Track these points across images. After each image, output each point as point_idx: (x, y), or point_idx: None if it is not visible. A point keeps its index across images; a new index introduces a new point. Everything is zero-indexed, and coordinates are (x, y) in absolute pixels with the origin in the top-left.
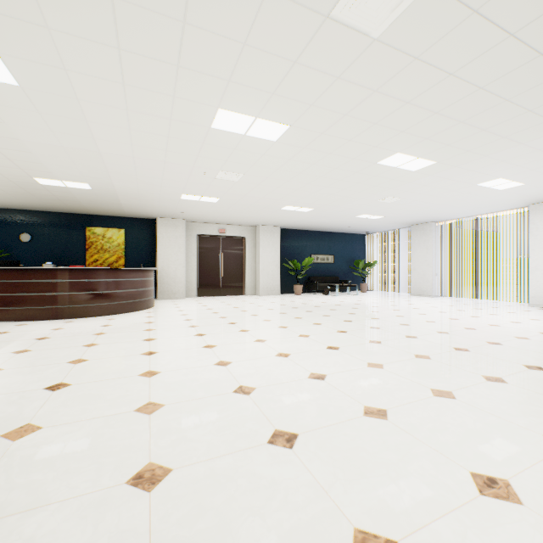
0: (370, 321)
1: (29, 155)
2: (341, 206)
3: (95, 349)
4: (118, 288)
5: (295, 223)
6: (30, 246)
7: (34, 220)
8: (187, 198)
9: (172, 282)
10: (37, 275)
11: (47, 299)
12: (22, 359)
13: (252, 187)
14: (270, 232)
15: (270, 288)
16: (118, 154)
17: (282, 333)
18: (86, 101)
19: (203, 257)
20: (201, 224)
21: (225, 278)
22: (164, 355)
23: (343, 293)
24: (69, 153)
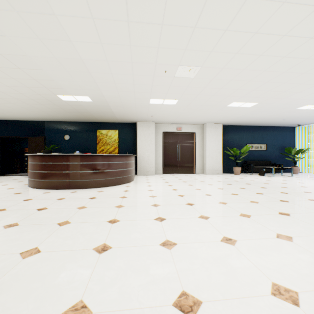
0: None
1: (42, 73)
2: (287, 97)
3: (61, 232)
4: (107, 168)
5: (235, 119)
6: (69, 142)
7: (71, 127)
8: (153, 102)
9: (146, 164)
10: (58, 159)
11: (63, 175)
12: None
13: (206, 84)
14: (214, 127)
15: (214, 169)
16: (95, 60)
17: (251, 228)
18: None
19: (166, 147)
20: (165, 124)
21: (181, 161)
22: (114, 255)
23: (276, 175)
24: (63, 65)
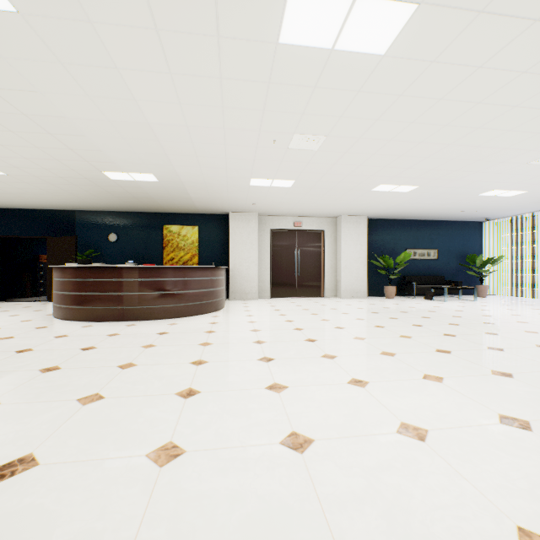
0: (539, 351)
1: (85, 141)
2: (462, 179)
3: (126, 375)
4: (183, 288)
5: (387, 210)
6: (117, 246)
7: (119, 220)
8: (256, 183)
9: (244, 282)
10: (105, 273)
11: (113, 299)
12: (37, 384)
13: (336, 159)
14: (354, 223)
15: (354, 290)
16: (169, 124)
17: (392, 368)
18: (102, 23)
19: (276, 254)
20: (275, 217)
21: (301, 278)
22: (205, 400)
23: (452, 298)
24: (119, 130)
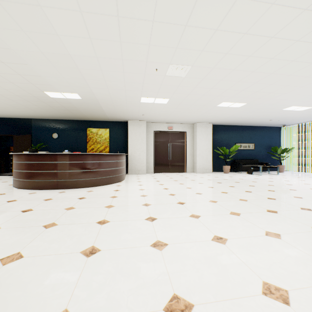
0: None
1: (28, 68)
2: (274, 98)
3: (46, 234)
4: (97, 167)
5: (225, 119)
6: (58, 141)
7: (59, 125)
8: (144, 101)
9: (137, 163)
10: (45, 158)
11: (51, 174)
12: None
13: (196, 83)
14: (204, 127)
15: (204, 168)
16: (84, 56)
17: (241, 226)
18: None
19: (157, 146)
20: (156, 124)
21: (172, 160)
22: (103, 258)
23: (263, 173)
24: (50, 60)
